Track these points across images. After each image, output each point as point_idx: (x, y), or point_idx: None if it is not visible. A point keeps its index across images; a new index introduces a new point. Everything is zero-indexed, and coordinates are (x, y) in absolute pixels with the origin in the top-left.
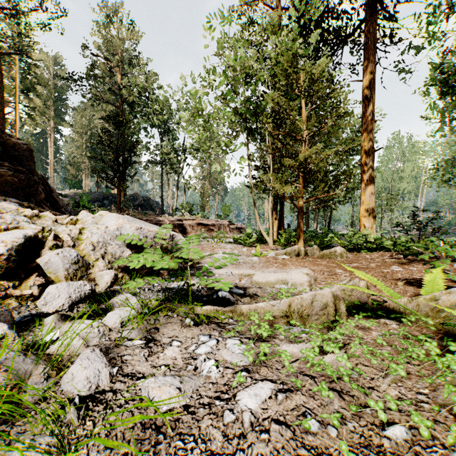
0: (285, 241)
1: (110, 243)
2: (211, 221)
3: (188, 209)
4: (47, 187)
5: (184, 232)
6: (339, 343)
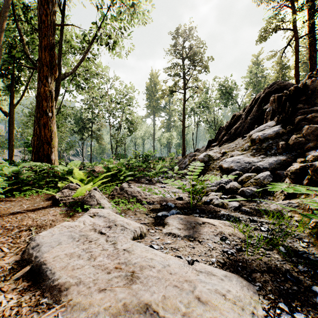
0: None
1: None
2: None
3: None
4: None
5: None
6: None
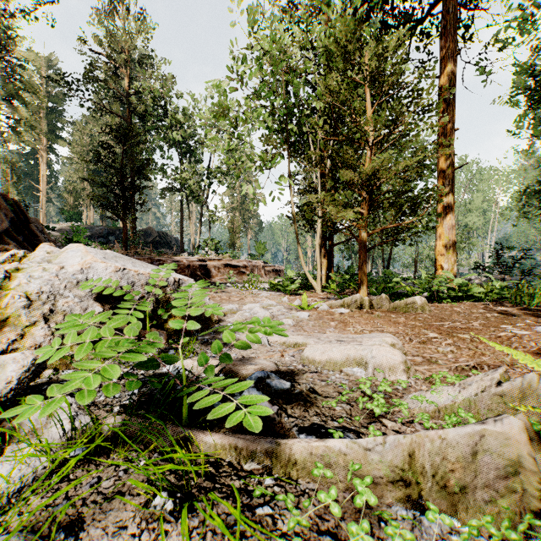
0: (337, 287)
1: (64, 294)
2: (242, 262)
3: (213, 247)
4: (22, 216)
5: (208, 276)
6: None
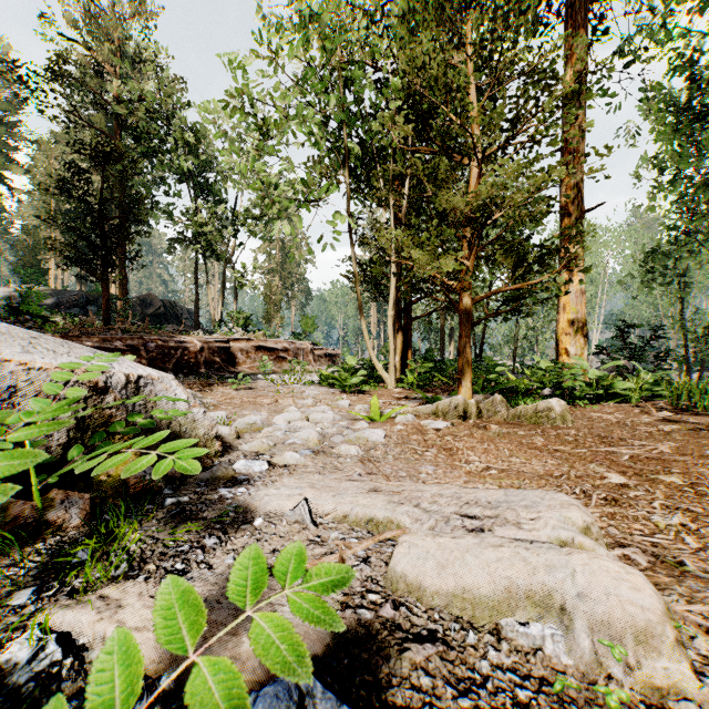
0: (418, 380)
1: None
2: (281, 344)
3: (241, 323)
4: None
5: (232, 363)
6: None
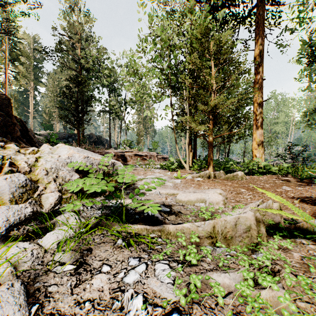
0: (198, 167)
1: (62, 169)
2: (144, 153)
3: (128, 144)
4: (24, 128)
5: (125, 161)
6: (270, 272)
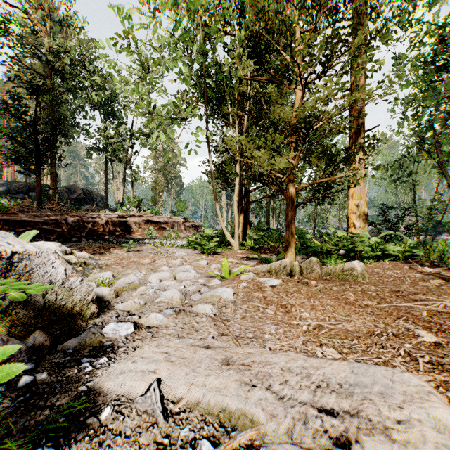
0: (254, 244)
1: None
2: (162, 218)
3: (136, 204)
4: None
5: (129, 231)
6: None
